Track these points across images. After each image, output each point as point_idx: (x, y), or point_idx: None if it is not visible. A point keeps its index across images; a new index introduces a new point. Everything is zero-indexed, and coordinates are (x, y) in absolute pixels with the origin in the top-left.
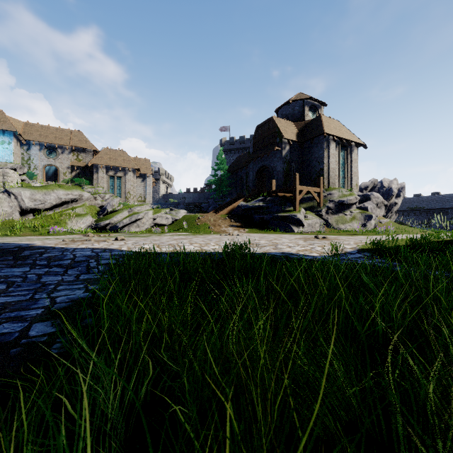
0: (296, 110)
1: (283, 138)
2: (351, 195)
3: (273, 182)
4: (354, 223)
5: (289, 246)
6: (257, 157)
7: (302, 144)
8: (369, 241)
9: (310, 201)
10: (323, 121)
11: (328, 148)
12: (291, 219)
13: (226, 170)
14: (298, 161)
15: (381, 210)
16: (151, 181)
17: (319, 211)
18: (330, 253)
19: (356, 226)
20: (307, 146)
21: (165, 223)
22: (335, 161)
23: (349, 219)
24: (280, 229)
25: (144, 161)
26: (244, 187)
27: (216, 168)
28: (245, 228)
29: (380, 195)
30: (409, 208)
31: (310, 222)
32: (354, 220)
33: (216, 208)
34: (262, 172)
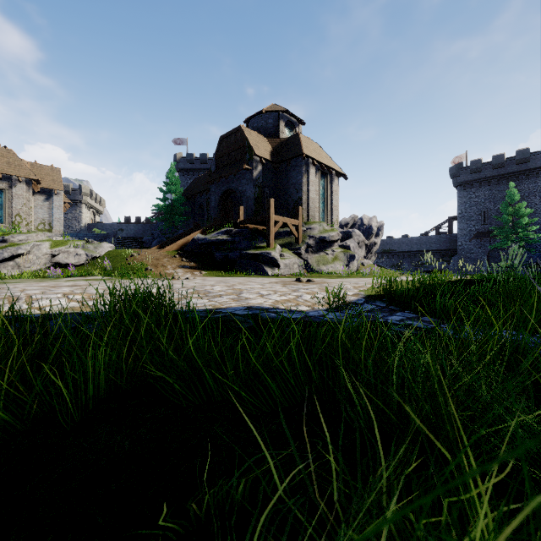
0: (271, 124)
1: (254, 154)
2: (333, 231)
3: (241, 209)
4: (336, 264)
5: (260, 295)
6: (221, 177)
7: (277, 166)
8: (368, 284)
9: (287, 236)
10: (302, 140)
11: (307, 173)
12: (265, 258)
13: (180, 194)
14: (272, 187)
15: (362, 250)
16: (61, 201)
17: (298, 248)
18: (327, 305)
19: (338, 267)
20: (283, 168)
21: (73, 262)
22: (315, 190)
23: (331, 259)
24: (250, 271)
25: (49, 169)
26: (205, 217)
27: (166, 189)
28: (203, 270)
29: (361, 233)
30: (383, 250)
31: (287, 262)
32: (337, 260)
33: (162, 242)
34: (228, 197)
